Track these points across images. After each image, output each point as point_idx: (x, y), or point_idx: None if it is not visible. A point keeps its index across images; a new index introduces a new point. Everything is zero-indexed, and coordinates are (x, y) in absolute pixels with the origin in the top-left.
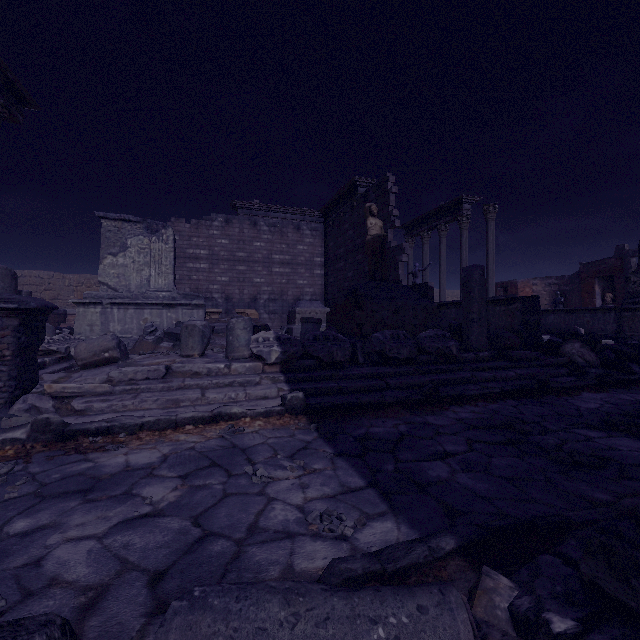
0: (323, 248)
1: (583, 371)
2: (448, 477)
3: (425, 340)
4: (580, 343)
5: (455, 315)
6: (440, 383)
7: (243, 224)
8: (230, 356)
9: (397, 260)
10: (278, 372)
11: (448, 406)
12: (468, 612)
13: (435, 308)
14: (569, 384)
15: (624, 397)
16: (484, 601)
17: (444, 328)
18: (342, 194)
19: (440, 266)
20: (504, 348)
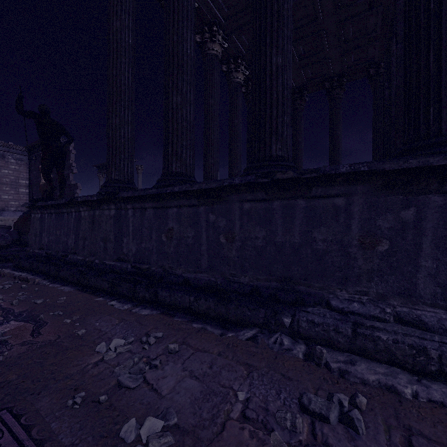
0: (28, 174)
1: None
2: None
3: None
4: None
5: None
6: None
7: None
8: None
9: (74, 192)
10: None
11: None
12: None
13: None
14: None
15: None
16: None
17: None
18: None
19: None
20: None
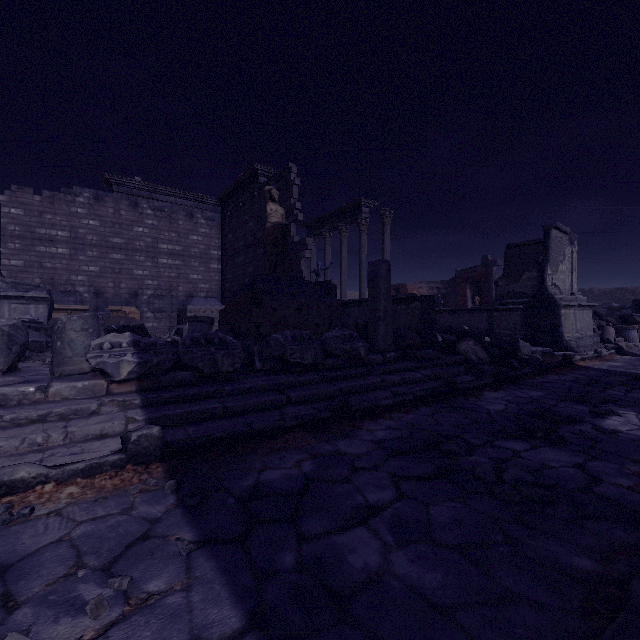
0: (221, 240)
1: (477, 368)
2: (380, 565)
3: (332, 341)
4: (473, 341)
5: (358, 314)
6: (349, 391)
7: (119, 204)
8: (57, 371)
9: (300, 256)
10: (133, 392)
11: (361, 422)
12: None
13: (340, 306)
14: (472, 384)
15: (519, 394)
16: None
17: (351, 327)
18: (242, 182)
19: (341, 266)
20: (406, 347)
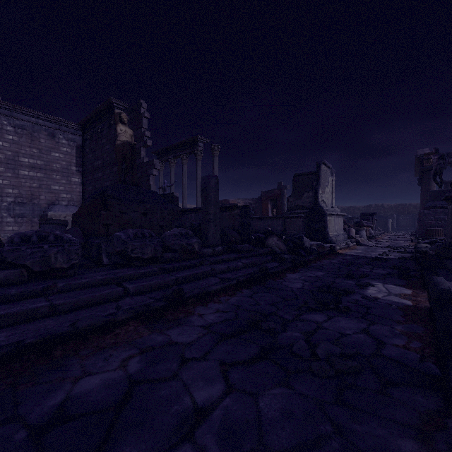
0: (82, 159)
1: (280, 257)
2: None
3: (170, 238)
4: (277, 237)
5: (194, 219)
6: (184, 280)
7: None
8: None
9: (149, 173)
10: None
11: (193, 308)
12: None
13: (179, 212)
14: (278, 268)
15: (309, 274)
16: None
17: (187, 227)
18: (100, 112)
19: (183, 185)
20: (230, 243)
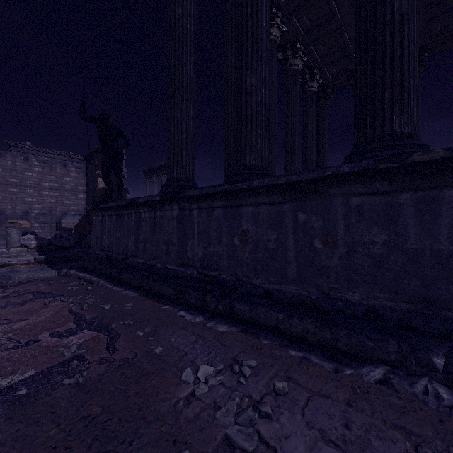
0: (85, 180)
1: None
2: None
3: None
4: None
5: None
6: None
7: (16, 158)
8: (9, 246)
9: (125, 196)
10: (35, 251)
11: None
12: (56, 270)
13: None
14: None
15: None
16: (62, 272)
17: None
18: (97, 150)
19: None
20: None
